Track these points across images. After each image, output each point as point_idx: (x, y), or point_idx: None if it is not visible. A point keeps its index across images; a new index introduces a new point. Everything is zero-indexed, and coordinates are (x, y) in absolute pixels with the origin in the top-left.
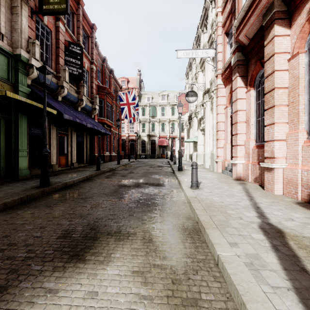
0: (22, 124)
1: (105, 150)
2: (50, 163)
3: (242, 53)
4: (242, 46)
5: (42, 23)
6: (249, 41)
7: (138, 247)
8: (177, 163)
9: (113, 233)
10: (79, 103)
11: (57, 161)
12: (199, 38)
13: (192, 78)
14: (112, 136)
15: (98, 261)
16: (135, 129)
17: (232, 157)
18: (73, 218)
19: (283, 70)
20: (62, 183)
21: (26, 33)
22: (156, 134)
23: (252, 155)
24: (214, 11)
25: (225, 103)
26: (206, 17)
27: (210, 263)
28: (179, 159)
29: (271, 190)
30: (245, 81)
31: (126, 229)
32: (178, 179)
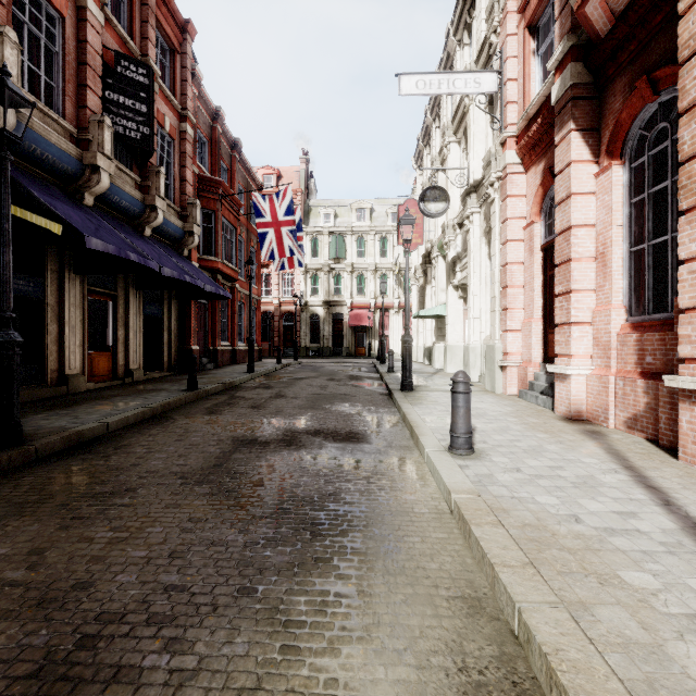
0: None
1: (220, 337)
2: (61, 373)
3: (586, 65)
4: (587, 45)
5: None
6: (611, 24)
7: None
8: (397, 370)
9: None
10: (147, 217)
11: (84, 365)
12: (451, 63)
13: (433, 162)
14: (237, 304)
15: None
16: (296, 287)
17: (546, 355)
18: (5, 614)
19: None
20: (66, 434)
21: None
22: (344, 300)
23: (617, 350)
24: None
25: (527, 214)
26: (470, 5)
27: None
28: (405, 360)
29: None
30: (594, 144)
31: None
32: (406, 420)
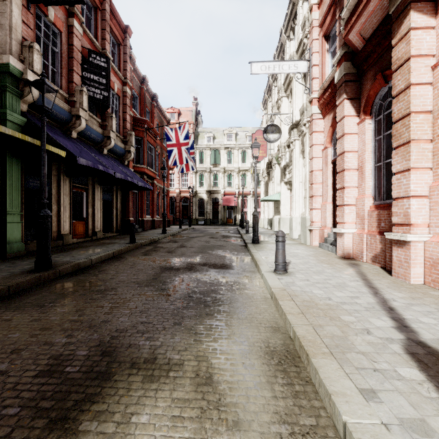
0: (12, 172)
1: (145, 212)
2: (59, 233)
3: (352, 63)
4: (353, 52)
5: (46, 18)
6: (364, 44)
7: (185, 397)
8: (251, 232)
9: (141, 362)
10: (105, 143)
11: (71, 228)
12: (283, 49)
13: (272, 107)
14: (155, 193)
15: (102, 435)
16: (190, 182)
17: (334, 223)
18: (76, 330)
19: (423, 84)
20: (72, 264)
21: (19, 32)
22: (219, 189)
23: (368, 220)
24: (306, 6)
25: (324, 142)
26: (294, 16)
27: (328, 437)
28: (254, 225)
29: (403, 276)
30: (357, 106)
31: (166, 355)
32: (254, 258)
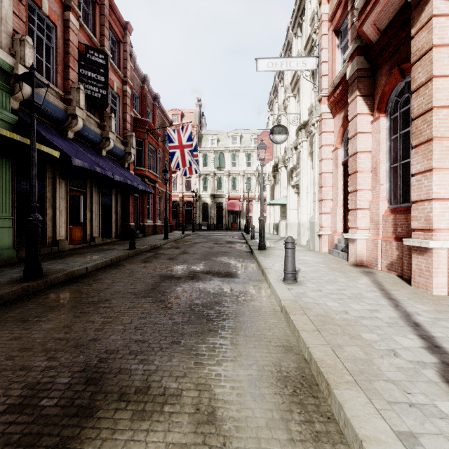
0: (1, 173)
1: (147, 217)
2: (54, 239)
3: (365, 57)
4: (366, 46)
5: (40, 11)
6: (379, 36)
7: (182, 442)
8: (256, 238)
9: (131, 393)
10: (104, 144)
11: (67, 234)
12: (290, 47)
13: (279, 108)
14: (157, 197)
15: None
16: (193, 186)
17: (345, 228)
18: (60, 350)
19: (447, 77)
20: (65, 272)
21: (10, 24)
22: (223, 194)
23: (382, 225)
24: (315, 1)
25: (334, 143)
26: (301, 12)
27: None
28: (260, 231)
29: (424, 286)
30: (371, 104)
31: (162, 382)
32: (260, 265)
